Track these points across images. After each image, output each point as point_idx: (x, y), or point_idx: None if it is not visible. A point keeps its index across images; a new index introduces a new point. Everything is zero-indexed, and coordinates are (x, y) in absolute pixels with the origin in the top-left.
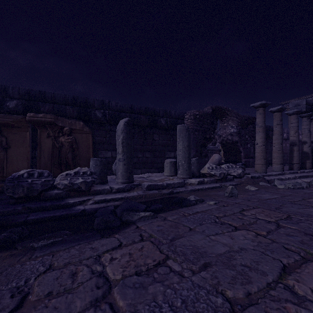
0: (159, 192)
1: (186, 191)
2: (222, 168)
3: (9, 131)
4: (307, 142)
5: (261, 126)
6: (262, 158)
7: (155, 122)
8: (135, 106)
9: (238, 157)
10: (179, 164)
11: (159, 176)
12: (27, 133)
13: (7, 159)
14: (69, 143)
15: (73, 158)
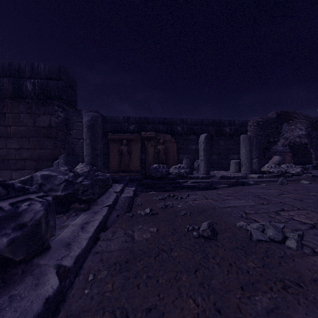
0: (228, 181)
1: (248, 181)
2: (280, 167)
3: (131, 143)
4: None
5: None
6: None
7: (221, 130)
8: (205, 120)
9: (308, 159)
10: (242, 163)
11: (226, 172)
12: (139, 144)
13: (130, 159)
14: (163, 149)
15: (165, 159)
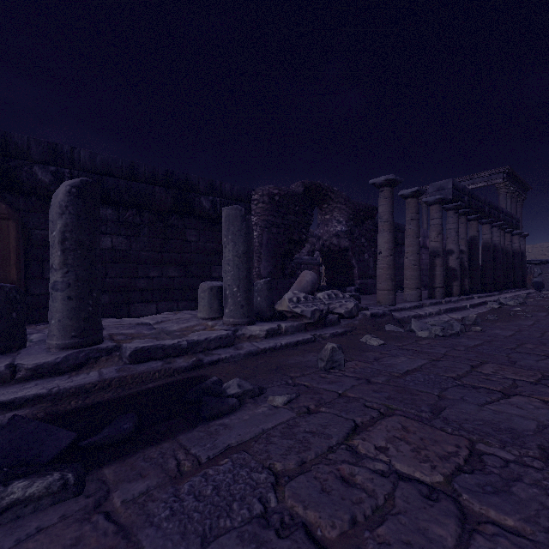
0: (164, 368)
1: (236, 357)
2: (317, 301)
3: None
4: (455, 251)
5: (387, 221)
6: (388, 279)
7: (189, 203)
8: (142, 166)
9: (349, 276)
10: (227, 292)
11: (185, 321)
12: None
13: None
14: None
15: None
